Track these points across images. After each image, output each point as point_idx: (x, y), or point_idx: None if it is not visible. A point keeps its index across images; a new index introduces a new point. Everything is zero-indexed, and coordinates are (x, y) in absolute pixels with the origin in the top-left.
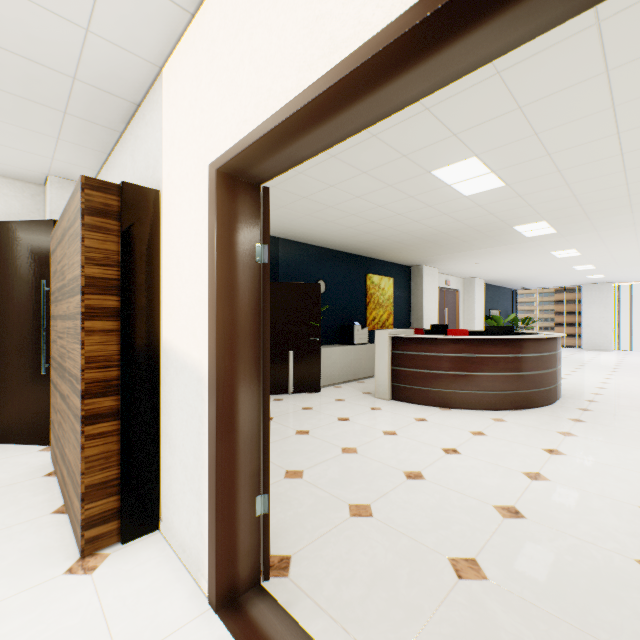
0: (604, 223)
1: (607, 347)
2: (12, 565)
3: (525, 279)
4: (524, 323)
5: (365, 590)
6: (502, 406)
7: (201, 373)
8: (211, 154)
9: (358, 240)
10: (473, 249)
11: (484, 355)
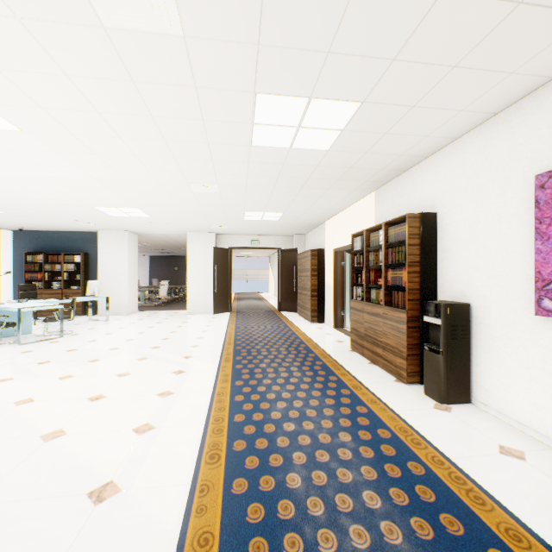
0: None
1: None
2: (300, 322)
3: None
4: None
5: None
6: None
7: (332, 287)
8: (333, 247)
9: None
10: None
11: None
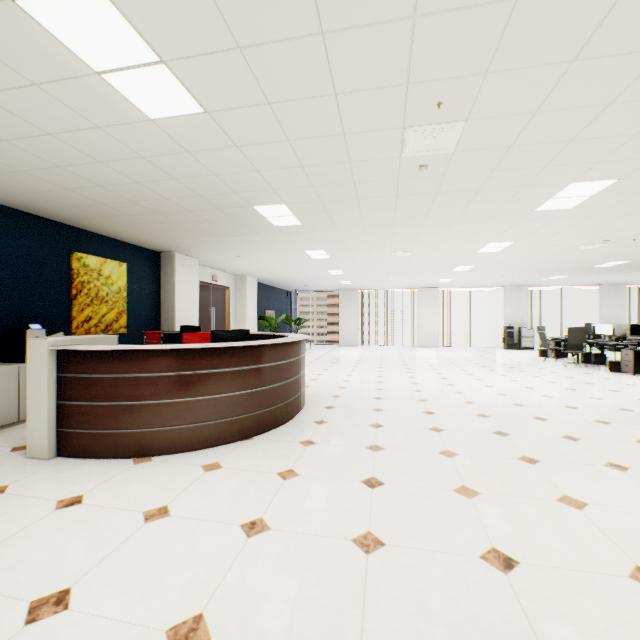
0: (341, 220)
1: (355, 343)
2: None
3: (294, 281)
4: (296, 323)
5: None
6: (229, 438)
7: None
8: None
9: (20, 186)
10: (224, 235)
11: (204, 371)
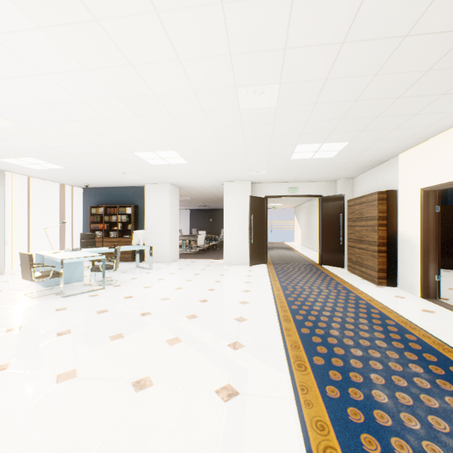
0: None
1: None
2: (359, 283)
3: None
4: None
5: None
6: None
7: (416, 241)
8: (420, 185)
9: None
10: None
11: None
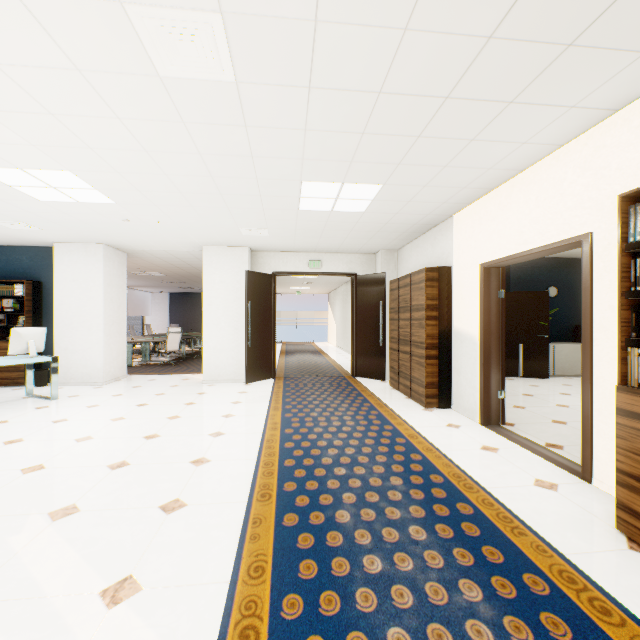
0: None
1: None
2: (402, 405)
3: None
4: None
5: (550, 435)
6: None
7: (474, 341)
8: (479, 259)
9: None
10: None
11: None
